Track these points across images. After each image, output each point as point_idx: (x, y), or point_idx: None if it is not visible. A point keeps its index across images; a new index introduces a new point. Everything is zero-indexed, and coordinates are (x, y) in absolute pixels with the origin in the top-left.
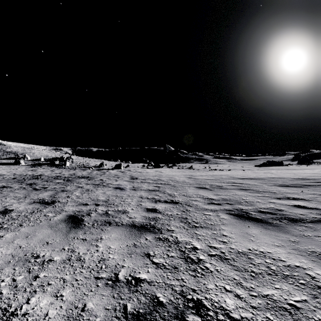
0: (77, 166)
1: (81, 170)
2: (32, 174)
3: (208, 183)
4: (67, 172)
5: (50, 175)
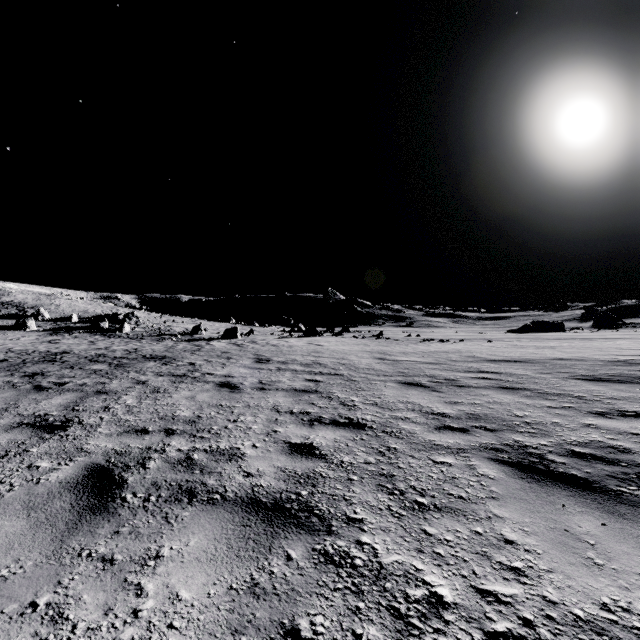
0: (147, 332)
1: (153, 341)
2: (47, 350)
3: (425, 372)
4: (122, 346)
5: (84, 352)
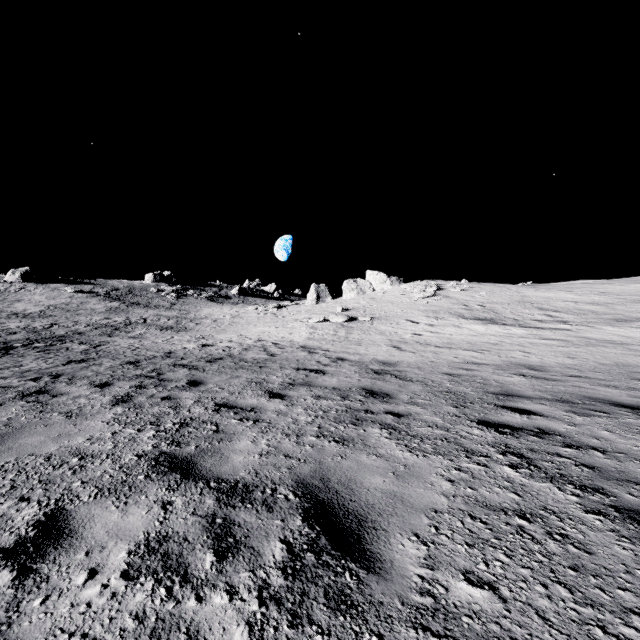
0: None
1: None
2: None
3: None
4: None
5: None
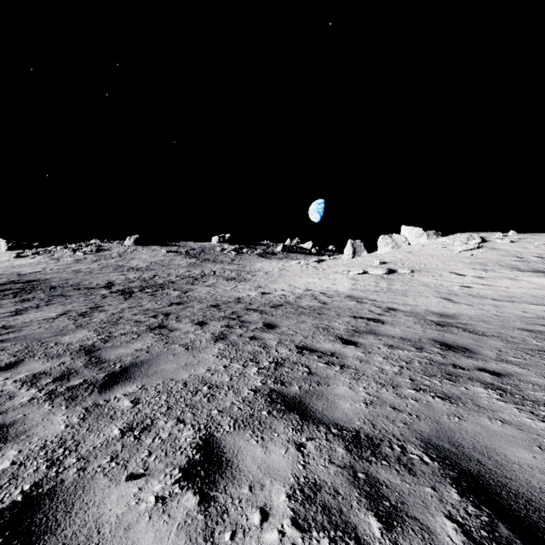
0: None
1: None
2: None
3: None
4: None
5: None
